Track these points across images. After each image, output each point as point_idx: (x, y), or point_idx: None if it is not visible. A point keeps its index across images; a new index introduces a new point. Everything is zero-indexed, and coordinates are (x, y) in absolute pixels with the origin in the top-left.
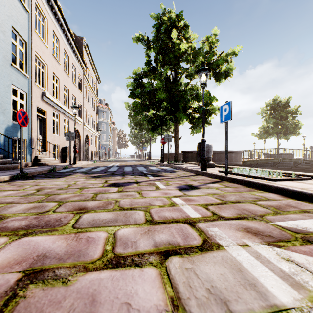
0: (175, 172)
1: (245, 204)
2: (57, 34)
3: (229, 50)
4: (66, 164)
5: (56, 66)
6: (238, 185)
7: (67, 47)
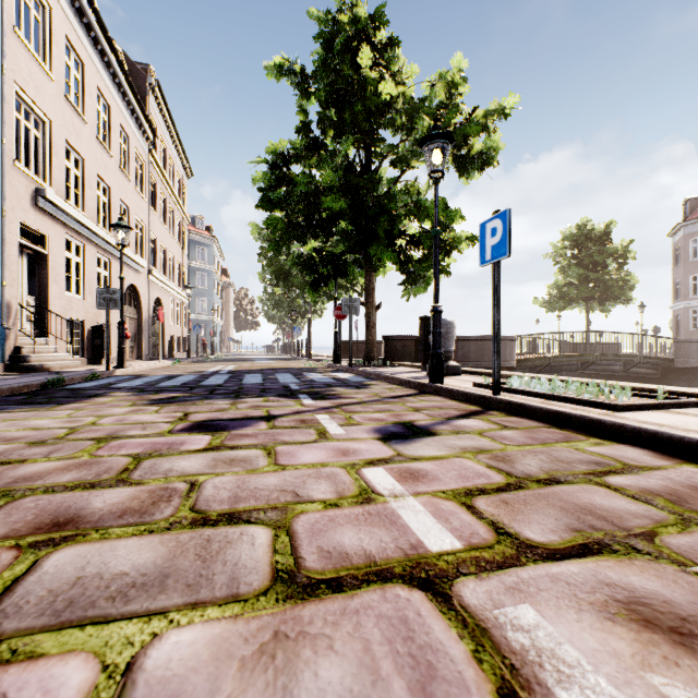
0: (369, 388)
1: (576, 488)
2: (79, 49)
3: (491, 104)
4: (100, 367)
5: (77, 127)
6: (530, 421)
7: (105, 83)
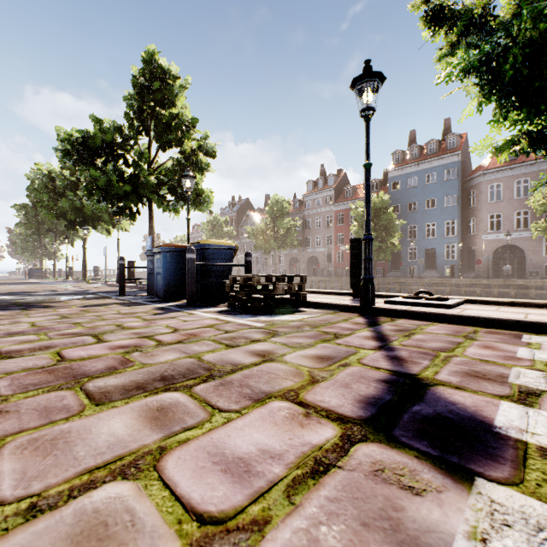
0: None
1: None
2: None
3: None
4: None
5: None
6: None
7: None
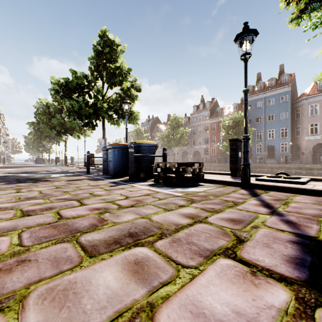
0: None
1: None
2: None
3: None
4: None
5: None
6: None
7: None
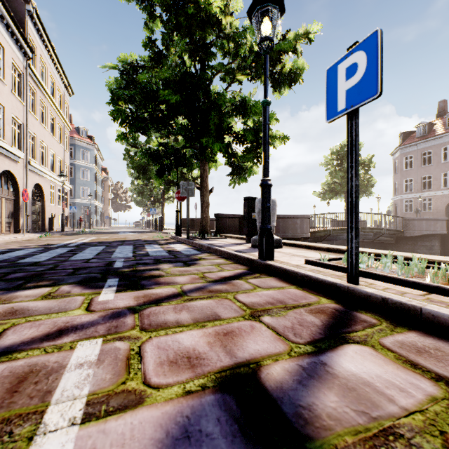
0: (197, 264)
1: None
2: None
3: (300, 29)
4: None
5: None
6: None
7: None
